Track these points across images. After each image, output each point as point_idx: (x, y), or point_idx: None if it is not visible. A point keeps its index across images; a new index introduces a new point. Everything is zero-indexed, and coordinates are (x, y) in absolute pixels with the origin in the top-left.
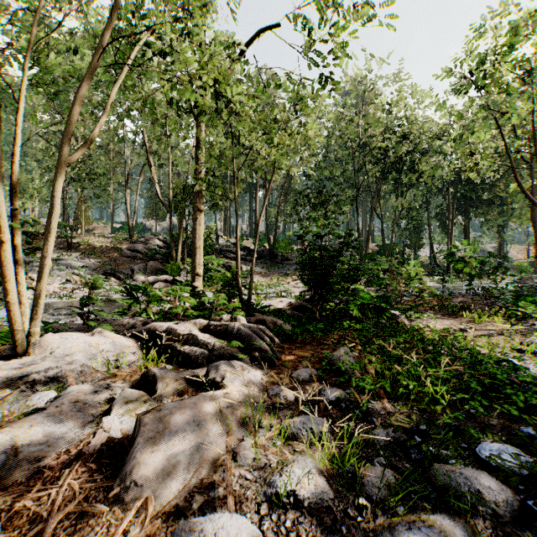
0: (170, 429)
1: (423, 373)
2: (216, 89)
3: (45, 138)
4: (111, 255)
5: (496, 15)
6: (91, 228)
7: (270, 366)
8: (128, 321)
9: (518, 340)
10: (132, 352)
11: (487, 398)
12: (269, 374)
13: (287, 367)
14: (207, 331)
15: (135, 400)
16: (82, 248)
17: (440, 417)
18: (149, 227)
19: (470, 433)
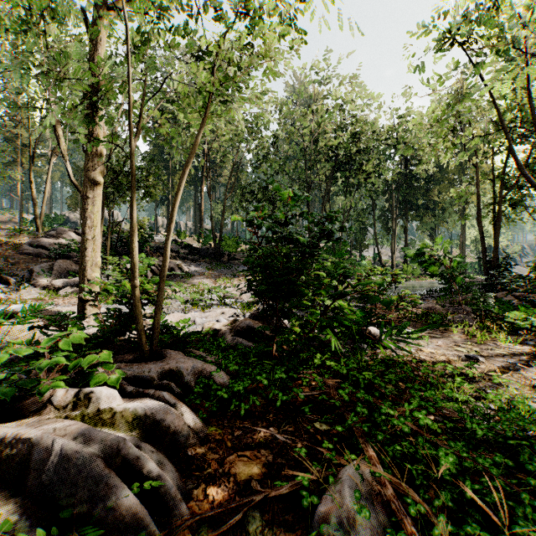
0: None
1: None
2: None
3: None
4: (3, 252)
5: None
6: None
7: None
8: None
9: None
10: None
11: None
12: None
13: None
14: None
15: None
16: None
17: None
18: (74, 220)
19: None
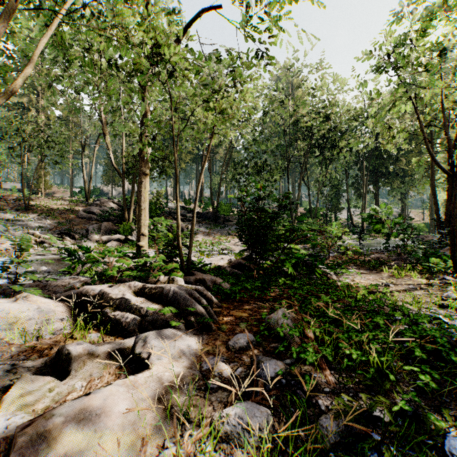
0: (57, 450)
1: (365, 340)
2: (156, 51)
3: (7, 108)
4: (67, 216)
5: (412, 3)
6: (51, 192)
7: (207, 330)
8: (69, 281)
9: (436, 294)
10: (59, 319)
11: (428, 363)
12: (205, 341)
13: (224, 332)
14: (142, 294)
15: (36, 390)
16: (40, 210)
17: (391, 395)
18: (106, 192)
19: (430, 420)
